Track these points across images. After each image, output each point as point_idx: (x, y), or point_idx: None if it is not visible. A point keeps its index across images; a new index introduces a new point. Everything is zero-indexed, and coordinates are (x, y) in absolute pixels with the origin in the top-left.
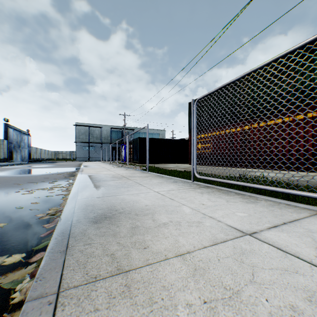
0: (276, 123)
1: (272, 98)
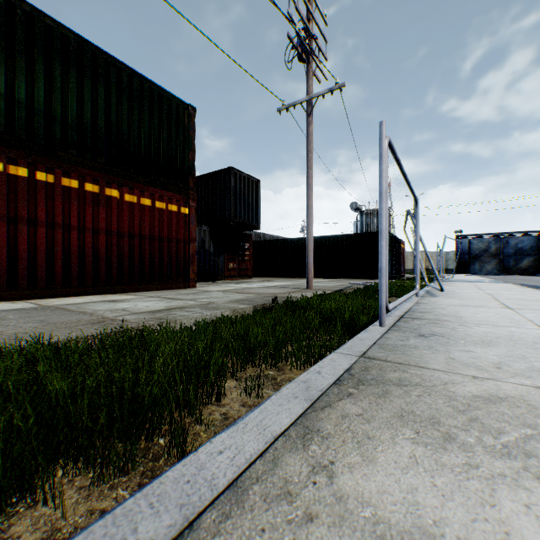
0: (12, 173)
1: (3, 98)
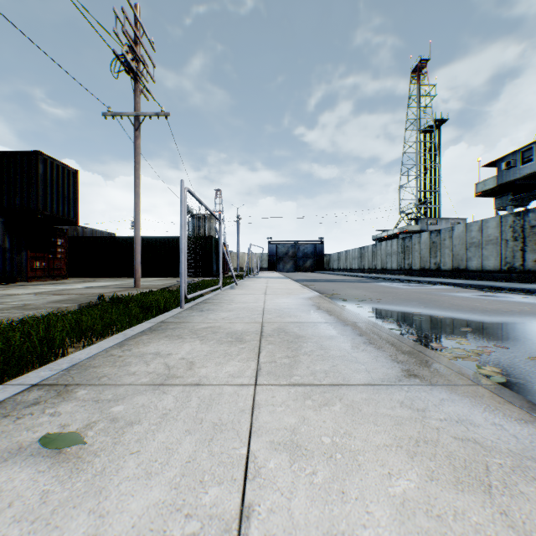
0: None
1: None
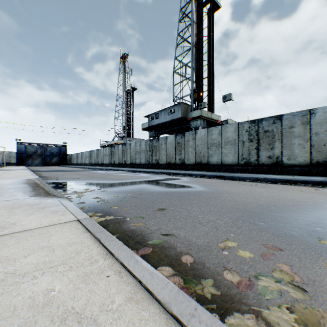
0: None
1: None
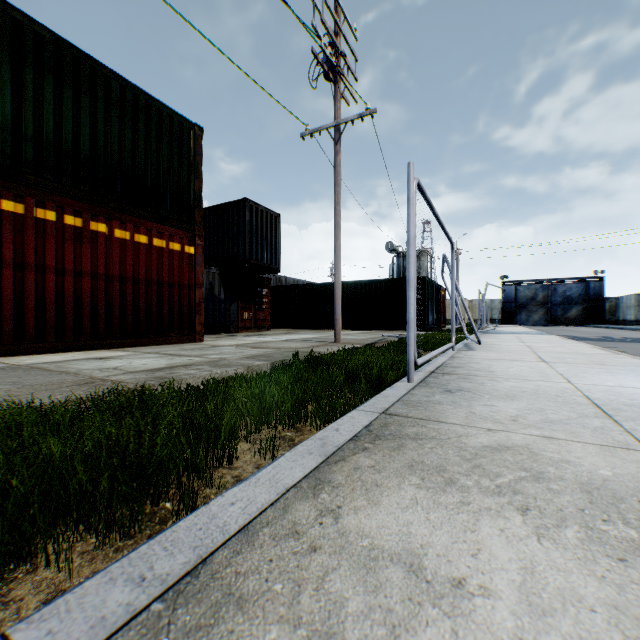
0: None
1: None
